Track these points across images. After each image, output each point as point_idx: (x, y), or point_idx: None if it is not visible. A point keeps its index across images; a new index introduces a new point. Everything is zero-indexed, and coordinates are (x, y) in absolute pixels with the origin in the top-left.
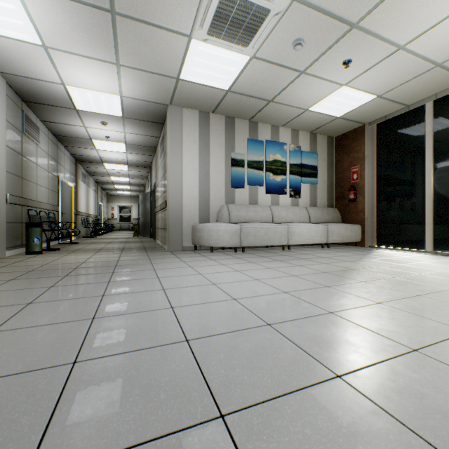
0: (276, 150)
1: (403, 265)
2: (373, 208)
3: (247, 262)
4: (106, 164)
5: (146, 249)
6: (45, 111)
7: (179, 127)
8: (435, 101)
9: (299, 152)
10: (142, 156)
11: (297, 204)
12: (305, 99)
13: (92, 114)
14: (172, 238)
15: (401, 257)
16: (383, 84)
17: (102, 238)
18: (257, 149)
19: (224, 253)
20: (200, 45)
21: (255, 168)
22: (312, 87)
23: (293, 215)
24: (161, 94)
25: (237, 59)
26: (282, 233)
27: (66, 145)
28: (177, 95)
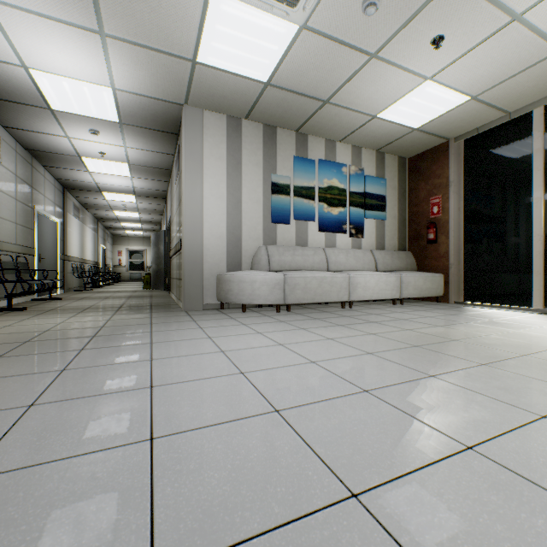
0: (332, 173)
1: (521, 332)
2: (460, 251)
3: (294, 329)
4: (106, 193)
5: (153, 307)
6: (6, 110)
7: (198, 136)
8: (546, 106)
9: (362, 177)
10: (152, 182)
11: (359, 246)
12: (374, 99)
13: (75, 116)
14: (189, 293)
15: (508, 319)
16: (482, 78)
17: (99, 292)
18: (306, 171)
19: (261, 314)
20: (225, 2)
21: (303, 196)
22: (385, 80)
23: (355, 260)
24: (171, 87)
25: (280, 29)
26: (341, 285)
27: (46, 165)
28: (194, 89)
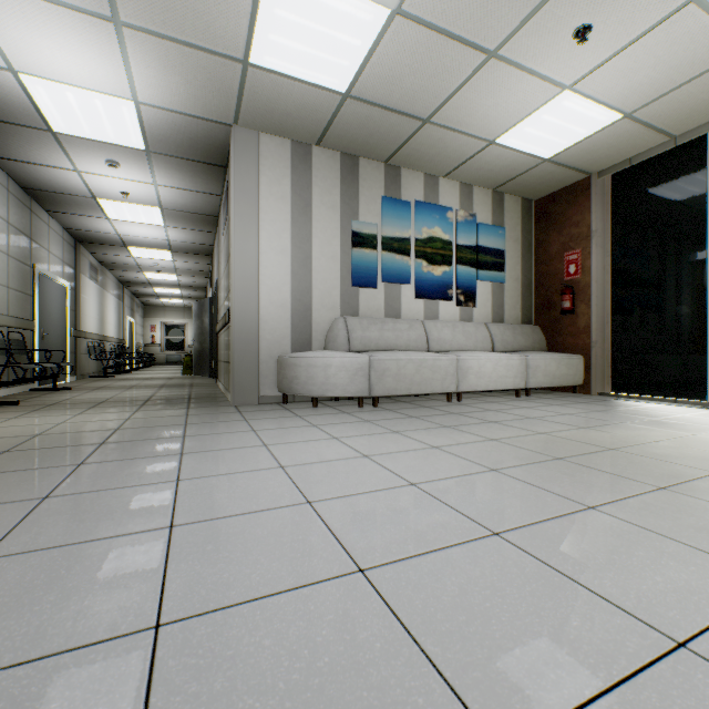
0: (434, 220)
1: (702, 437)
2: (606, 324)
3: (384, 432)
4: (133, 248)
5: (192, 401)
6: None
7: (252, 168)
8: None
9: (473, 225)
10: (193, 233)
11: (470, 318)
12: (491, 118)
13: (85, 142)
14: (240, 381)
15: (678, 417)
16: (640, 88)
17: (123, 379)
18: (399, 217)
19: (338, 410)
20: None
21: (395, 250)
22: (507, 90)
23: (464, 337)
24: (214, 99)
25: (364, 15)
26: (447, 370)
27: (50, 209)
28: (246, 103)
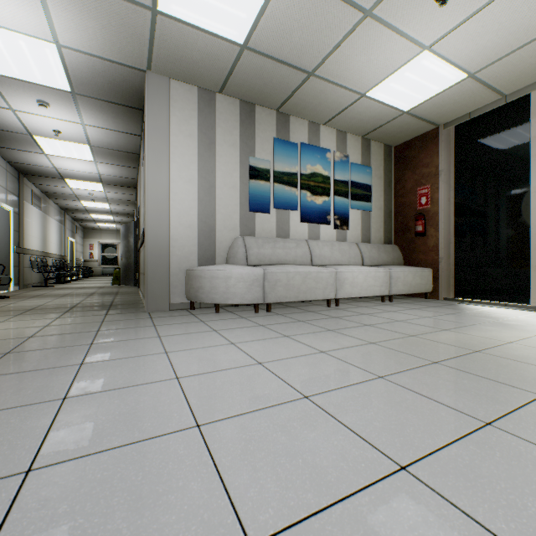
0: (316, 159)
1: None
2: (450, 244)
3: (277, 336)
4: (69, 180)
5: (112, 307)
6: None
7: (164, 109)
8: None
9: (347, 164)
10: (120, 168)
11: (344, 238)
12: (364, 73)
13: (15, 82)
14: (153, 291)
15: (515, 319)
16: (484, 51)
17: (60, 288)
18: (288, 155)
19: (237, 315)
20: None
21: (285, 182)
22: (378, 48)
23: (340, 253)
24: (128, 45)
25: None
26: (327, 281)
27: None
28: (157, 51)
